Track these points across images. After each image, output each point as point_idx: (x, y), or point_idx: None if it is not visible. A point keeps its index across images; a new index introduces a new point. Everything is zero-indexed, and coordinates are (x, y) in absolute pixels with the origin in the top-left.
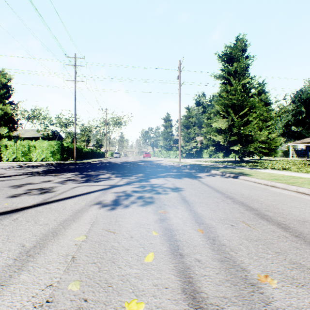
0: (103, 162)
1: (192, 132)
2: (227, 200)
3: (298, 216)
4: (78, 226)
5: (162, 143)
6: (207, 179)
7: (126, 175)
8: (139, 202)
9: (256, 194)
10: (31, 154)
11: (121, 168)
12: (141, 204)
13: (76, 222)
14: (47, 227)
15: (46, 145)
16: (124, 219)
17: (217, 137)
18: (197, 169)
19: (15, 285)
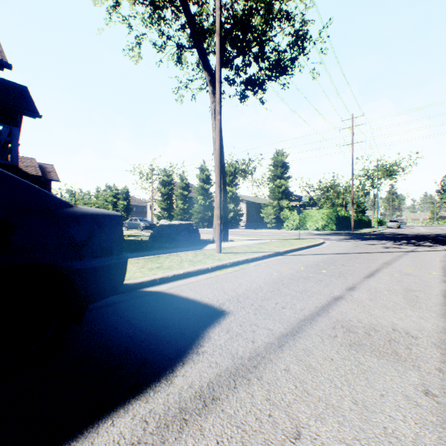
0: (388, 233)
1: None
2: None
3: None
4: None
5: None
6: None
7: None
8: None
9: None
10: (306, 223)
11: (434, 240)
12: None
13: None
14: (439, 256)
15: (320, 214)
16: None
17: None
18: None
19: None
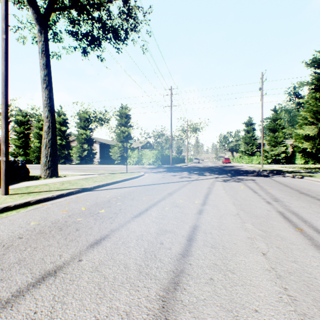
0: (191, 166)
1: (280, 135)
2: (278, 183)
3: (305, 187)
4: (217, 183)
5: (243, 148)
6: (276, 178)
7: (219, 174)
8: (234, 181)
9: (300, 183)
10: (143, 160)
11: (211, 171)
12: (235, 182)
13: (215, 183)
14: (208, 183)
15: (152, 153)
16: (231, 183)
17: (303, 144)
18: (275, 173)
19: (215, 186)
